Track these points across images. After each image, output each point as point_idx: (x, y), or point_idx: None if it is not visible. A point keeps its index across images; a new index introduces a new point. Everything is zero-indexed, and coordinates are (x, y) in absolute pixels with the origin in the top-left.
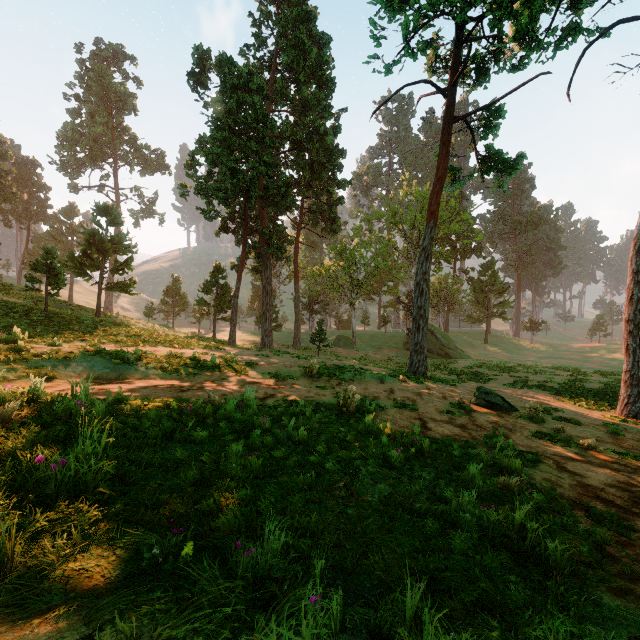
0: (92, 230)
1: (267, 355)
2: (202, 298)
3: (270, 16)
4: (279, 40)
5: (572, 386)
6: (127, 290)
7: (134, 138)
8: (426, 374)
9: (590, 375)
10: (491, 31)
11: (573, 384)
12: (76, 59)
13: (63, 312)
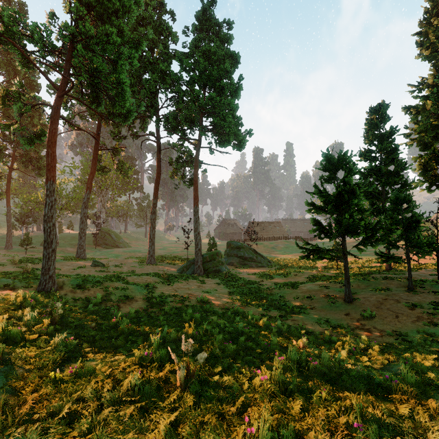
0: None
1: None
2: None
3: None
4: None
5: None
6: None
7: None
8: (84, 257)
9: (167, 251)
10: None
11: None
12: None
13: None
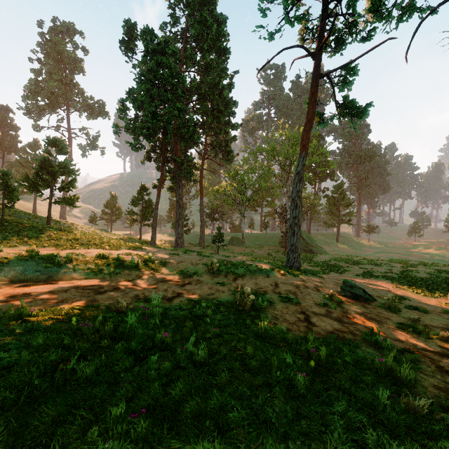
0: (43, 157)
1: (178, 254)
2: (131, 209)
3: (182, 1)
4: (188, 18)
5: (407, 276)
6: (71, 203)
7: (82, 91)
8: (299, 268)
9: (416, 266)
10: (347, 10)
11: (407, 274)
12: (38, 32)
13: (19, 221)
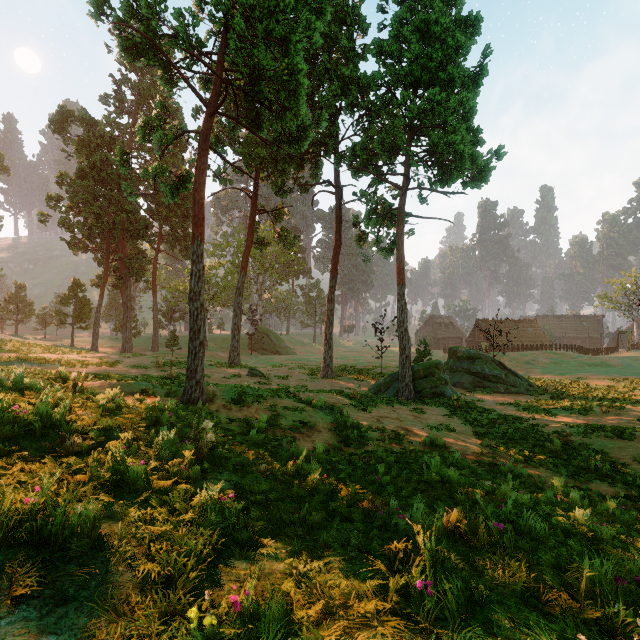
0: None
1: (129, 357)
2: (60, 310)
3: (130, 82)
4: (138, 105)
5: None
6: None
7: None
8: (238, 364)
9: (346, 361)
10: None
11: None
12: None
13: None
